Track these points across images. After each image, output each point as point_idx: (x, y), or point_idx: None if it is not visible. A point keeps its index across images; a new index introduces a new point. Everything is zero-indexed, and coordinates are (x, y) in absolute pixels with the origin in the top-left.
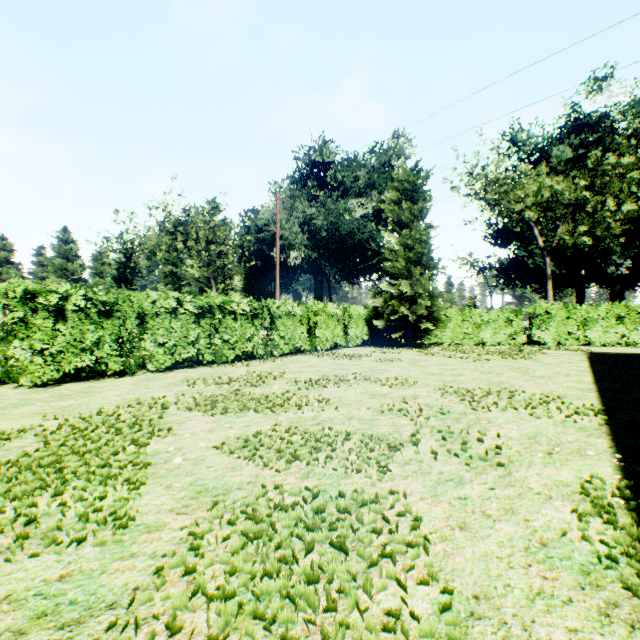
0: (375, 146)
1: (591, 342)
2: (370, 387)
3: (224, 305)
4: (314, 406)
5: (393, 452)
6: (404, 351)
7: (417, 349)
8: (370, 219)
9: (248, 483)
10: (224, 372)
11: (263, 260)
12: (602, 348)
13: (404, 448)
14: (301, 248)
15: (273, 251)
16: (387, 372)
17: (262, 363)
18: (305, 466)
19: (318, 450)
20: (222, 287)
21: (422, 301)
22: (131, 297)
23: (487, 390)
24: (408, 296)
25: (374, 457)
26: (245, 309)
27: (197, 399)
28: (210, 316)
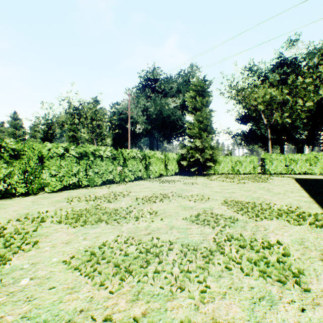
0: (181, 71)
1: (293, 172)
2: (182, 202)
3: (95, 152)
4: (147, 217)
5: (207, 264)
6: (198, 178)
7: (204, 177)
8: (178, 109)
9: (80, 312)
10: (94, 192)
11: (122, 130)
12: (299, 176)
13: (214, 257)
14: (142, 123)
15: (127, 125)
16: (191, 191)
17: (118, 186)
18: (136, 283)
19: (148, 263)
20: (100, 144)
21: (207, 151)
22: (33, 146)
23: (253, 203)
24: (200, 148)
25: (193, 270)
26: (108, 154)
27: (69, 213)
28: (86, 158)
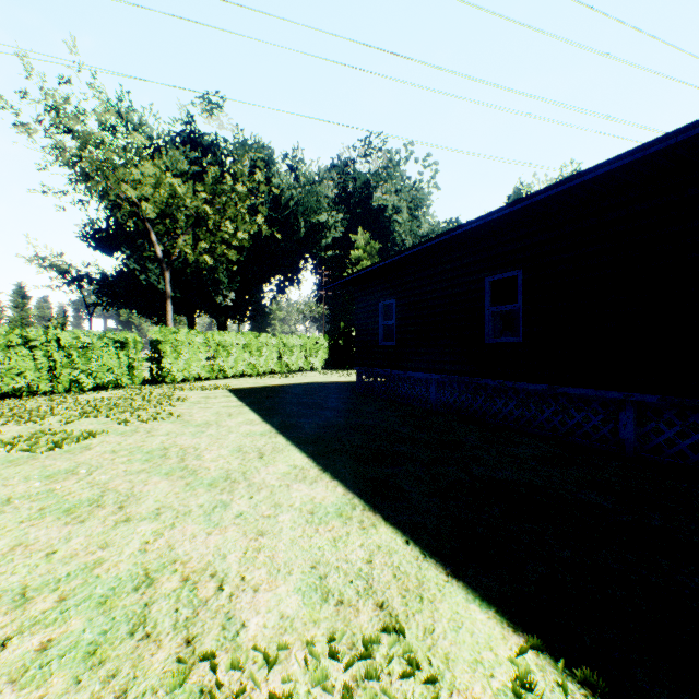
0: None
1: (224, 375)
2: None
3: None
4: None
5: None
6: None
7: None
8: None
9: None
10: None
11: None
12: (237, 381)
13: None
14: None
15: None
16: None
17: None
18: None
19: None
20: None
21: None
22: None
23: None
24: None
25: None
26: None
27: None
28: None
